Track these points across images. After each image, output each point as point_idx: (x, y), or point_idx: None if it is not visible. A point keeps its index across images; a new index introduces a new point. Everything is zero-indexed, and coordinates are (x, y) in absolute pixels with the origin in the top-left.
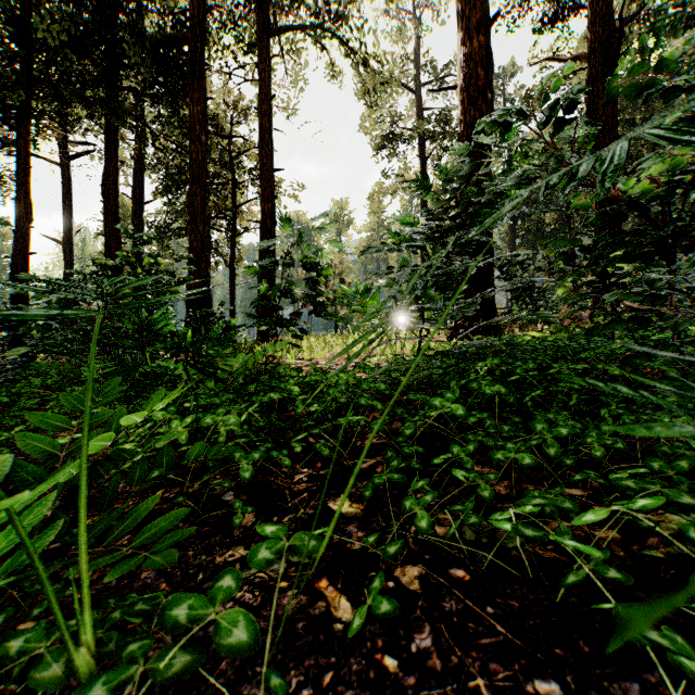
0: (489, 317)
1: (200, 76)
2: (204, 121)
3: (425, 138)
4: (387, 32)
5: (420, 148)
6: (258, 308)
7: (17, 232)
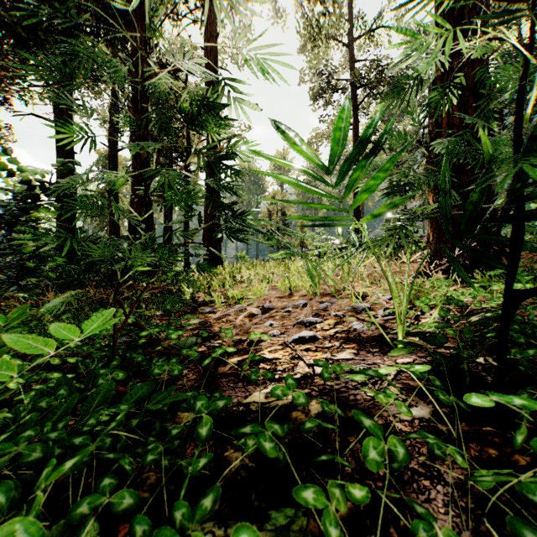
0: None
1: (141, 4)
2: None
3: (356, 87)
4: None
5: (352, 96)
6: (204, 236)
7: None
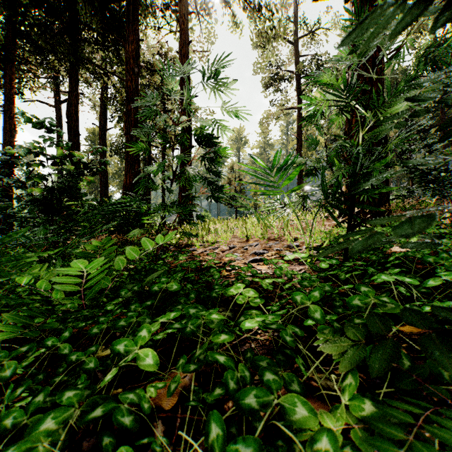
0: (384, 203)
1: (133, 23)
2: (137, 57)
3: (300, 77)
4: (272, 3)
5: (296, 85)
6: (179, 199)
7: (4, 145)
